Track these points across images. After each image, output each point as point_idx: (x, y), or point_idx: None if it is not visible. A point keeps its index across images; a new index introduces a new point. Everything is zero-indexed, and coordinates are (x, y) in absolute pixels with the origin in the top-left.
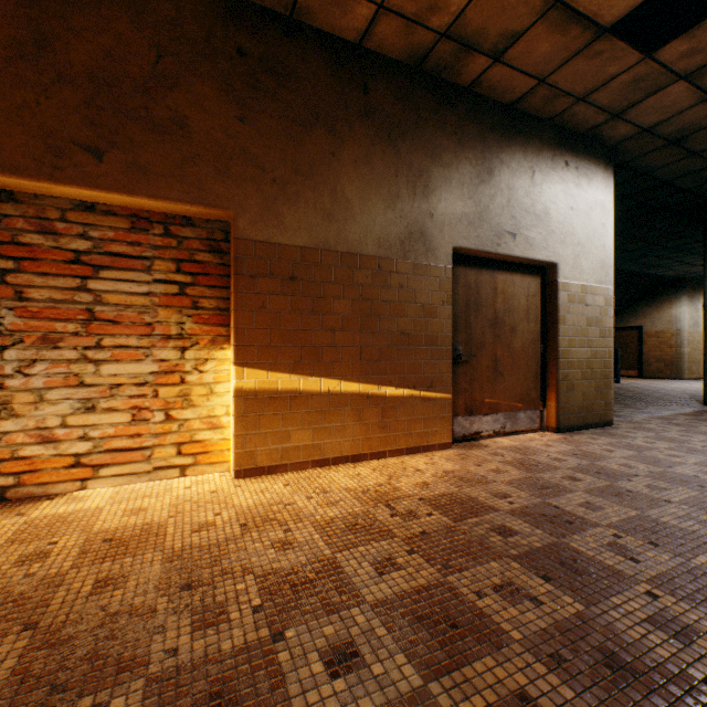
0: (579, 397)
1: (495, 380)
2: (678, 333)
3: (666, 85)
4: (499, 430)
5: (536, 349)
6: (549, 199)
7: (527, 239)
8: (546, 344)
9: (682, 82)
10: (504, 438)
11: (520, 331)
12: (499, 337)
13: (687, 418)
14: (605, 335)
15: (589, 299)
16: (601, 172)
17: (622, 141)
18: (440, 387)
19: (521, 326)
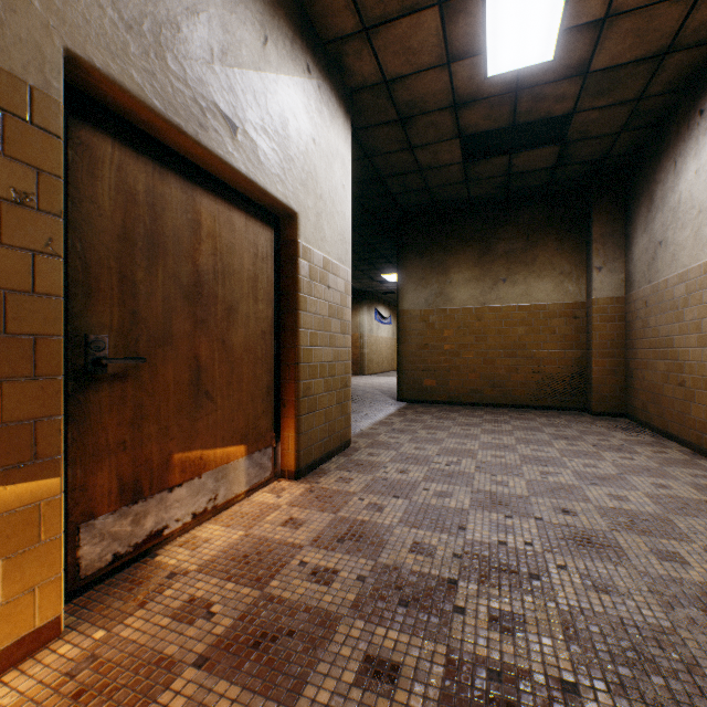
0: (322, 416)
1: (197, 409)
2: (362, 336)
3: (424, 6)
4: (207, 506)
5: (268, 348)
6: (288, 104)
7: (257, 148)
8: (282, 339)
9: (437, 12)
10: (215, 520)
11: (245, 316)
12: (207, 323)
13: (400, 419)
14: (346, 330)
15: (332, 280)
16: (342, 117)
17: (362, 90)
18: (7, 464)
19: (246, 306)
